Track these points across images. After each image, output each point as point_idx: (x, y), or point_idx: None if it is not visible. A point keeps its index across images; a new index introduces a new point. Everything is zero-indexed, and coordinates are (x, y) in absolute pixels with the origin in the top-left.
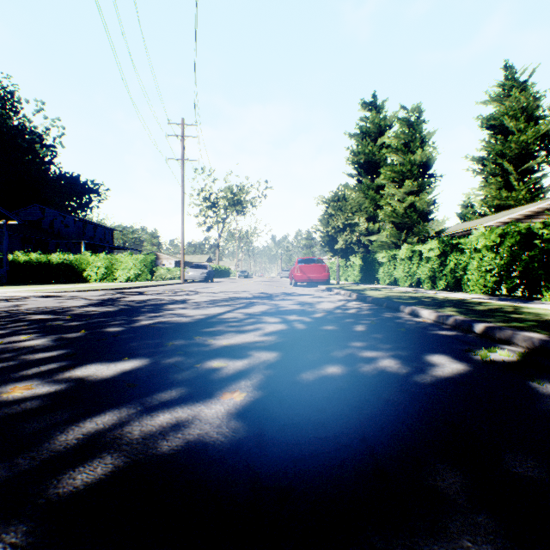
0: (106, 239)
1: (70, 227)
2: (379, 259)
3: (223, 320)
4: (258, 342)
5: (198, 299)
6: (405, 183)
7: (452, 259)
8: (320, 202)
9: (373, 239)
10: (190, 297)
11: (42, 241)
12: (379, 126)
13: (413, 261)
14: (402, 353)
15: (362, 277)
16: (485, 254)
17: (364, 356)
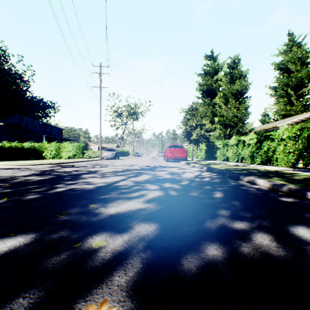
0: (58, 134)
1: (37, 127)
2: (217, 145)
3: (117, 187)
4: (140, 210)
5: (106, 170)
6: (230, 101)
7: (265, 145)
8: (182, 111)
9: (211, 134)
10: (101, 169)
11: (20, 135)
12: (215, 69)
13: (239, 146)
14: (267, 224)
15: (206, 156)
16: (289, 142)
17: (235, 228)
